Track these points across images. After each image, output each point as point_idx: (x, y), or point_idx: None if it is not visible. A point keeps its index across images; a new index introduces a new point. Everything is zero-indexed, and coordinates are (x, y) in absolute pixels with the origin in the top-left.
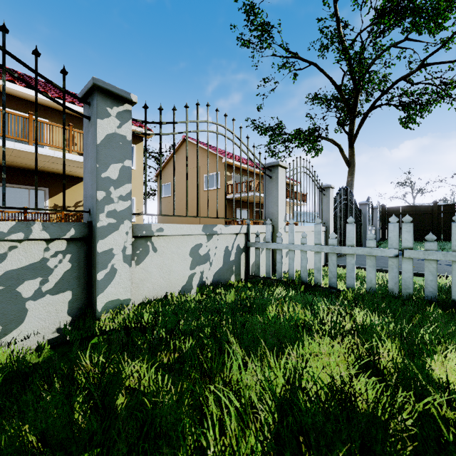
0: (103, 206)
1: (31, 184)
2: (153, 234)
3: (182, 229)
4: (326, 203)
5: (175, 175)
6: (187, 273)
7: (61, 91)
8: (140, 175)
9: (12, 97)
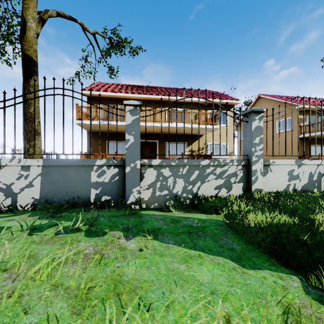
0: (254, 153)
1: (181, 141)
2: (270, 164)
3: (284, 162)
4: None
5: None
6: (286, 183)
7: (190, 92)
8: (231, 129)
9: (174, 103)
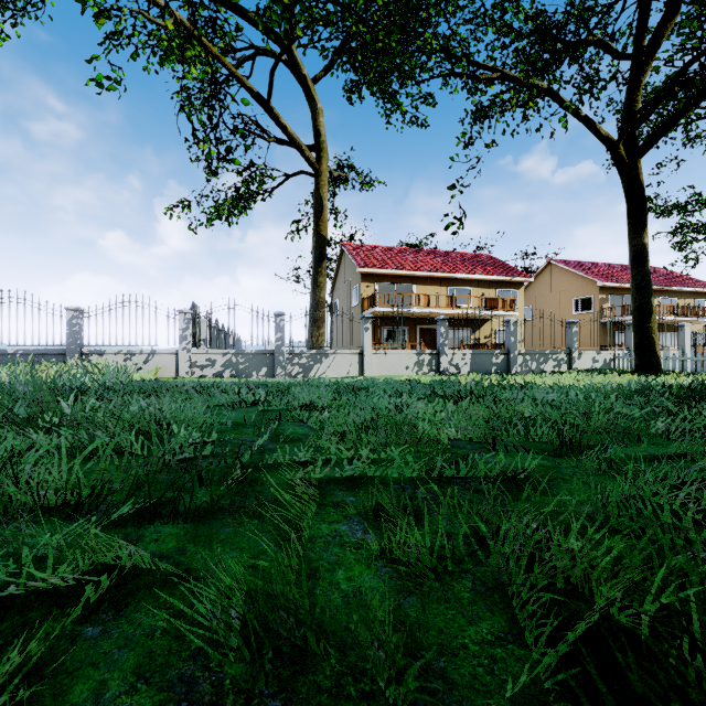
0: (573, 347)
1: (465, 327)
2: (582, 353)
3: (589, 352)
4: (682, 336)
5: (537, 299)
6: (590, 365)
7: (470, 263)
8: (522, 312)
9: (458, 280)
